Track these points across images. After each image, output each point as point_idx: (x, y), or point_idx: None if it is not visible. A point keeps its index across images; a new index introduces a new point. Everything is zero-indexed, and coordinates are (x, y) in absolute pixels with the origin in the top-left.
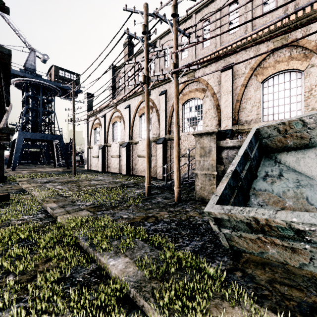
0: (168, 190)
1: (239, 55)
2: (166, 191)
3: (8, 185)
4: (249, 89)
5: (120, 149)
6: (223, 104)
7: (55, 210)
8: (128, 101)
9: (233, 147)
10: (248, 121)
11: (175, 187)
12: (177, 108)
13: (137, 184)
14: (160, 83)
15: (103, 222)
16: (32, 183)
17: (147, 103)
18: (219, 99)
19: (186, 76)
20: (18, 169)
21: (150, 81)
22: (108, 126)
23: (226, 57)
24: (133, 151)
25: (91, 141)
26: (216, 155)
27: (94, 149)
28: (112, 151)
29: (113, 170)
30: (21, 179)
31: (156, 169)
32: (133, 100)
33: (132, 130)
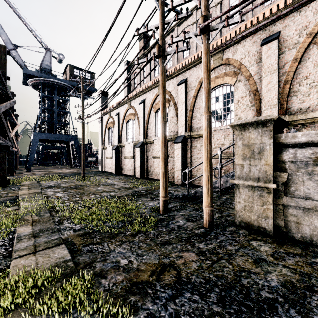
0: (191, 203)
1: (289, 19)
2: (188, 206)
3: (8, 190)
4: (305, 65)
5: (134, 149)
6: (264, 88)
7: (21, 242)
8: (142, 96)
9: (307, 143)
10: (303, 109)
11: (205, 206)
12: (207, 85)
13: (151, 192)
14: (179, 71)
15: (71, 295)
16: (32, 188)
17: (163, 85)
18: (258, 83)
19: (211, 58)
20: (35, 170)
21: (167, 54)
22: (121, 124)
23: (268, 26)
24: (148, 151)
25: (105, 141)
26: (273, 157)
27: (108, 149)
28: (125, 152)
29: (126, 172)
30: (26, 182)
31: (174, 172)
32: (148, 94)
33: (146, 128)
